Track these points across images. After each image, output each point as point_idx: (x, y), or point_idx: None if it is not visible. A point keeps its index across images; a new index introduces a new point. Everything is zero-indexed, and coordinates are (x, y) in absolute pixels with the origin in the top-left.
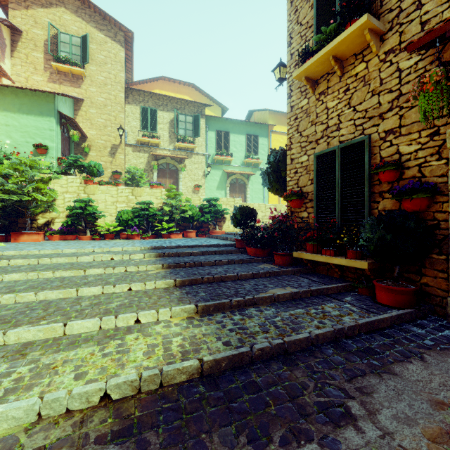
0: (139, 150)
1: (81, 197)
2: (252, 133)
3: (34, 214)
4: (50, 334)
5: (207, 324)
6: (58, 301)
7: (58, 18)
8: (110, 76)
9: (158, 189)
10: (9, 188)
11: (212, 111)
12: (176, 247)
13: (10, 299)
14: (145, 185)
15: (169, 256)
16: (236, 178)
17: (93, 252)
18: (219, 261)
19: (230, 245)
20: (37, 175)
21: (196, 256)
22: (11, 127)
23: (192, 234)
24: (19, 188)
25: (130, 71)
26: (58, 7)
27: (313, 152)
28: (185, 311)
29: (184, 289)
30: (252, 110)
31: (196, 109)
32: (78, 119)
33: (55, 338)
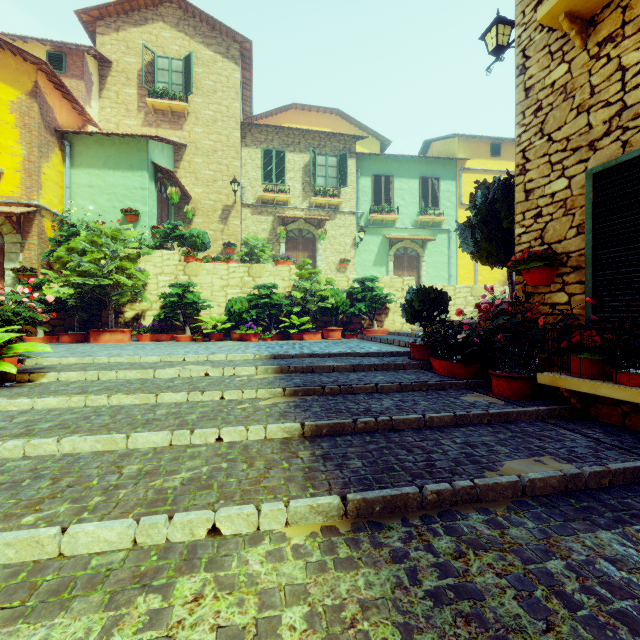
0: (260, 212)
1: (180, 280)
2: (429, 176)
3: (118, 304)
4: (29, 552)
5: (369, 561)
6: (89, 458)
7: (155, 38)
8: (220, 110)
9: (285, 266)
10: (89, 270)
11: (366, 148)
12: (309, 356)
13: (16, 449)
14: (268, 261)
15: (296, 371)
16: (404, 248)
17: (183, 362)
18: (384, 386)
19: (401, 354)
20: (122, 250)
21: (342, 374)
22: (96, 189)
23: (336, 334)
24: (102, 270)
25: (249, 101)
26: (154, 22)
27: (581, 168)
28: (318, 512)
29: (319, 445)
30: (428, 140)
31: (342, 145)
32: (179, 173)
33: (36, 564)
